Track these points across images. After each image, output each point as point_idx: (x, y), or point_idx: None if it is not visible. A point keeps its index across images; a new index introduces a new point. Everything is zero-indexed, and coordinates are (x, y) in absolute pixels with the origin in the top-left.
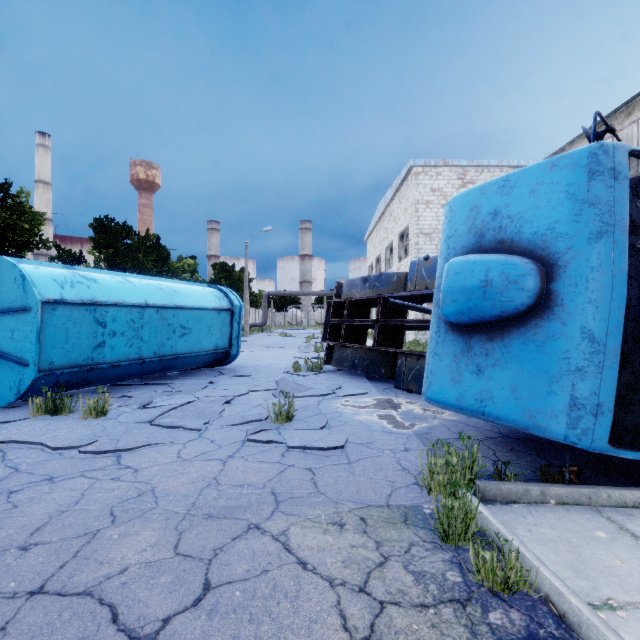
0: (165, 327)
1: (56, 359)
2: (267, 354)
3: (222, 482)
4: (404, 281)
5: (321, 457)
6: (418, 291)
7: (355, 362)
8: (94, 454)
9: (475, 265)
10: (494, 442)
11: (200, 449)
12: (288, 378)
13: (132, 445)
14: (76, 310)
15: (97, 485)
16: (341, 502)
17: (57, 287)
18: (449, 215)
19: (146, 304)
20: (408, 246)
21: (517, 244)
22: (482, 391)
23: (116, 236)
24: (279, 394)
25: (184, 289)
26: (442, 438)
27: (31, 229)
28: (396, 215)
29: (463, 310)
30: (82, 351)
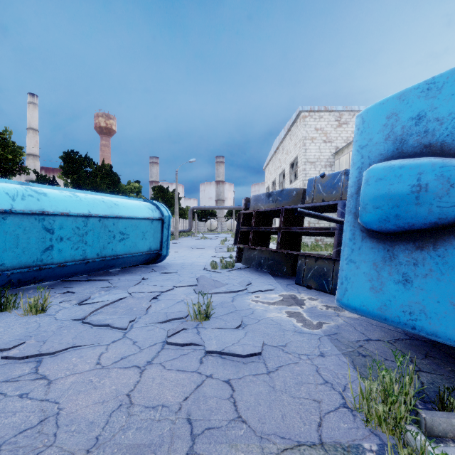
0: (106, 233)
1: (7, 261)
2: (191, 253)
3: (135, 401)
4: (302, 195)
5: (239, 364)
6: (316, 203)
7: (261, 261)
8: (15, 359)
9: (403, 170)
10: (405, 345)
11: (121, 353)
12: (207, 274)
13: (56, 348)
14: (26, 219)
15: (0, 405)
16: (266, 437)
17: (8, 199)
18: (361, 126)
19: (89, 214)
20: (295, 173)
21: (450, 146)
22: (411, 303)
23: (80, 165)
24: (198, 294)
25: (123, 202)
26: (352, 340)
27: (14, 159)
28: (288, 149)
29: (389, 217)
30: (32, 254)
